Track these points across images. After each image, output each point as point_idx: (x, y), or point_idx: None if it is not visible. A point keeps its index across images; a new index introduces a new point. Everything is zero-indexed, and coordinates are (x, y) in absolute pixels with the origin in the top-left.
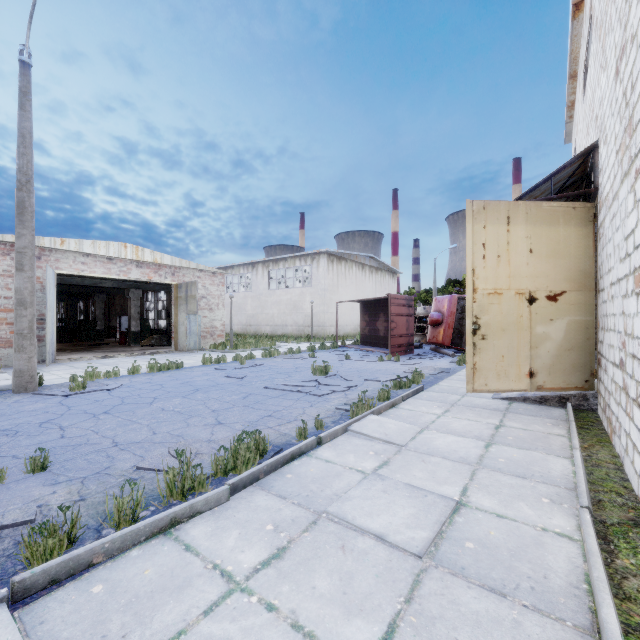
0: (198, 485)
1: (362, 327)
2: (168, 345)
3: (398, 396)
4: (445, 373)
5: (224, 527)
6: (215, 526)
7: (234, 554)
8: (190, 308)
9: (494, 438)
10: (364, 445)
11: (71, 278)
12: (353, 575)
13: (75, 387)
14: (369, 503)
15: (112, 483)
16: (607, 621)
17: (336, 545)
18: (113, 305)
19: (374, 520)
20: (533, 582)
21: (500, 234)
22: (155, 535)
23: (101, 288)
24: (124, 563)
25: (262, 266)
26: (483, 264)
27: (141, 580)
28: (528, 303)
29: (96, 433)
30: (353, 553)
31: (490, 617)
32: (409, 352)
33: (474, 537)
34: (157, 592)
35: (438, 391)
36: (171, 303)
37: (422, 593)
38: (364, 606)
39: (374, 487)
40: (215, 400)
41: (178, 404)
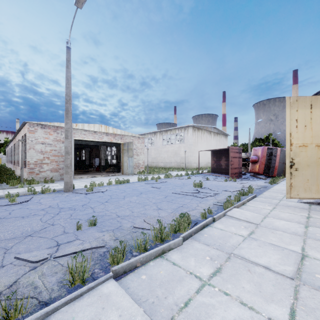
0: (166, 236)
1: (212, 163)
2: (118, 172)
3: (245, 199)
4: (264, 188)
5: (186, 256)
6: (181, 255)
7: (197, 268)
8: (129, 154)
9: (308, 223)
10: (237, 223)
11: (77, 141)
12: (260, 284)
13: (88, 190)
14: (253, 251)
15: (126, 233)
16: None
17: (245, 269)
18: (92, 153)
19: (260, 259)
20: None
21: (306, 114)
22: (157, 257)
23: (87, 145)
24: (149, 267)
25: (159, 133)
26: (296, 130)
27: (160, 275)
28: None
29: (107, 211)
30: (256, 274)
31: None
32: (239, 177)
33: (319, 272)
34: (170, 281)
35: (264, 197)
36: (118, 152)
37: (301, 296)
38: (273, 298)
39: (252, 243)
40: (152, 198)
41: (136, 199)
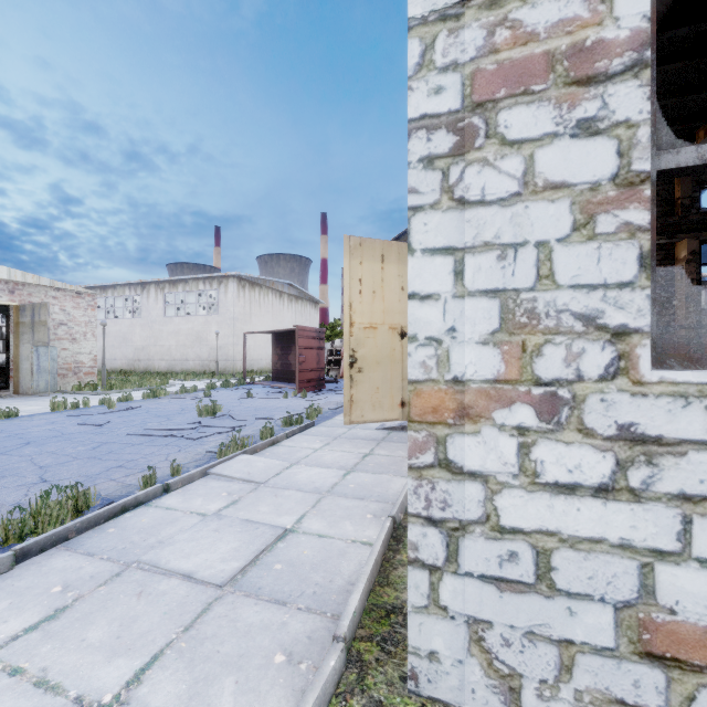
0: None
1: (274, 361)
2: (6, 387)
3: (282, 433)
4: None
5: None
6: None
7: None
8: (38, 338)
9: (357, 466)
10: (220, 487)
11: None
12: (138, 618)
13: None
14: (193, 544)
15: None
16: (350, 604)
17: (133, 593)
18: None
19: (190, 560)
20: (318, 587)
21: (375, 271)
22: None
23: None
24: None
25: (155, 287)
26: (360, 299)
27: None
28: (400, 337)
29: None
30: (149, 597)
31: (262, 625)
32: (320, 387)
33: (286, 559)
34: None
35: (329, 426)
36: None
37: (206, 619)
38: (135, 645)
39: (207, 528)
40: (50, 454)
41: None
